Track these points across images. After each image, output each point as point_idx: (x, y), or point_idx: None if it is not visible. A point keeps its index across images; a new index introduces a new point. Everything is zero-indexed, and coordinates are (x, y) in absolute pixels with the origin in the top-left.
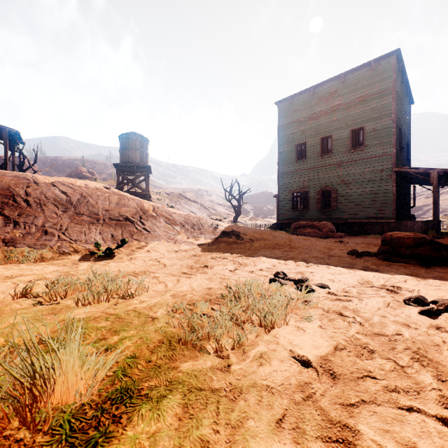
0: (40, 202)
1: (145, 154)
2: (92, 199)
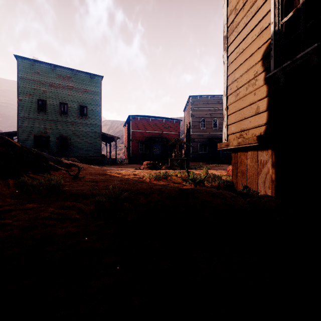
0: None
1: None
2: None
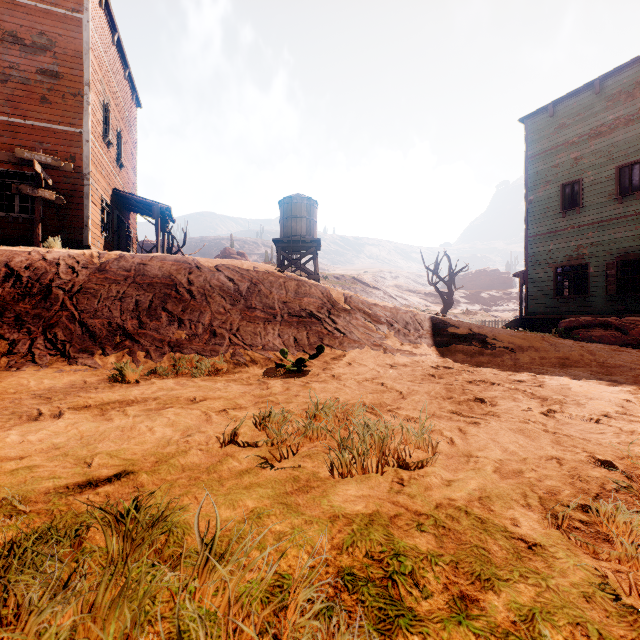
0: (205, 293)
1: (313, 223)
2: (265, 287)
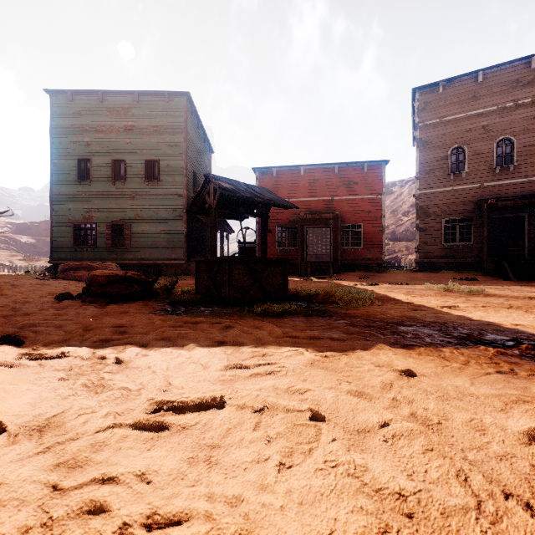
0: None
1: None
2: None
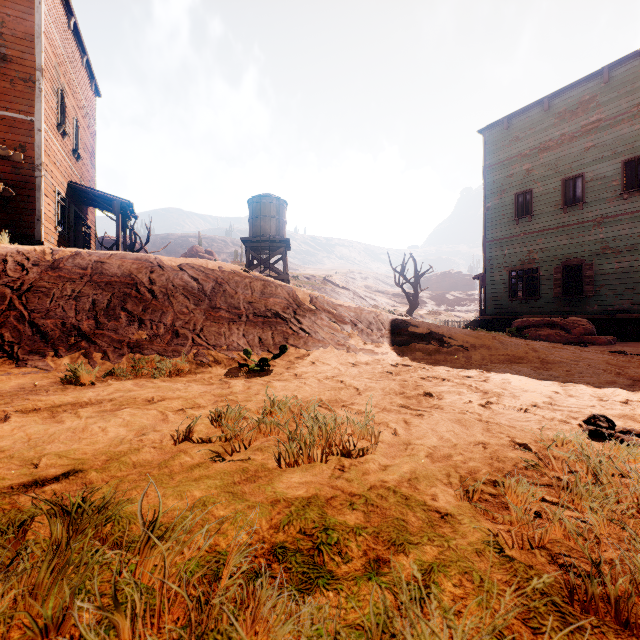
0: (168, 293)
1: (283, 223)
2: (230, 287)
